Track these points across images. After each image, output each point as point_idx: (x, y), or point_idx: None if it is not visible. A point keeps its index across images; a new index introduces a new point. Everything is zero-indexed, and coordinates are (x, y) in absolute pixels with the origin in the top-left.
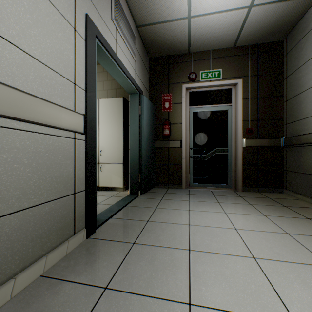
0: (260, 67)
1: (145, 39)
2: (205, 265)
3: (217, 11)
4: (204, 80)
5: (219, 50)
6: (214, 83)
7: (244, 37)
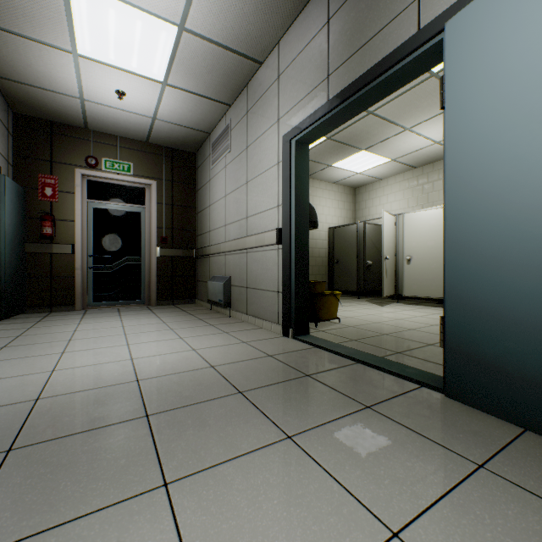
0: (175, 173)
1: (7, 91)
2: (83, 342)
3: (119, 108)
4: (110, 170)
5: (129, 140)
6: (123, 178)
7: (157, 138)
